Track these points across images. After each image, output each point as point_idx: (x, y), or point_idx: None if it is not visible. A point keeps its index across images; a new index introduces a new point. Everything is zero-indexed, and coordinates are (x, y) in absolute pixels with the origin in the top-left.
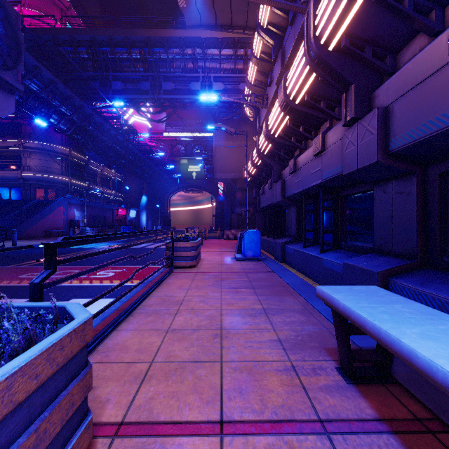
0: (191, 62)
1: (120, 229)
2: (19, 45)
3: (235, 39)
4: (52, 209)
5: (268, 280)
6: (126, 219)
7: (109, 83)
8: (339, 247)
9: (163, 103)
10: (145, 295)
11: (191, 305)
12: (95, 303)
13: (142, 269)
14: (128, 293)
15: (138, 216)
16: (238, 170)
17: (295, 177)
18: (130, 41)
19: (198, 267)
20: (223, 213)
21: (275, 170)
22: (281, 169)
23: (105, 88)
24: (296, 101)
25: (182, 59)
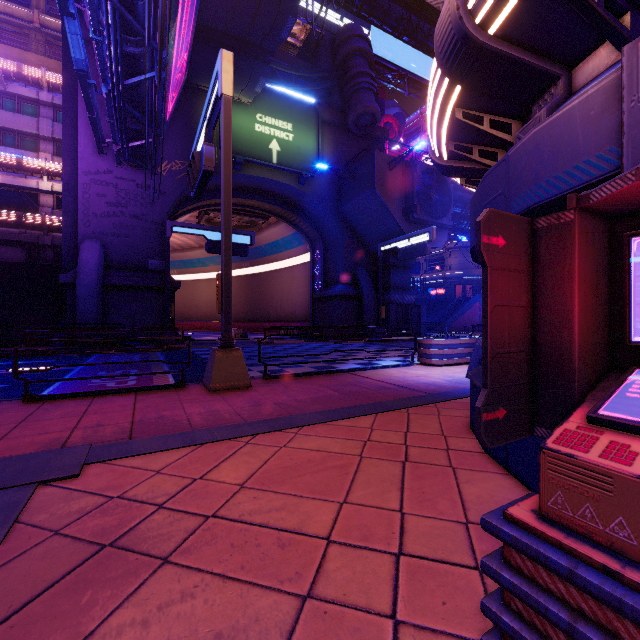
0: None
1: None
2: (450, 194)
3: None
4: (469, 306)
5: None
6: None
7: None
8: None
9: None
10: None
11: None
12: None
13: None
14: None
15: None
16: None
17: None
18: None
19: None
20: None
21: None
22: None
23: None
24: None
25: None
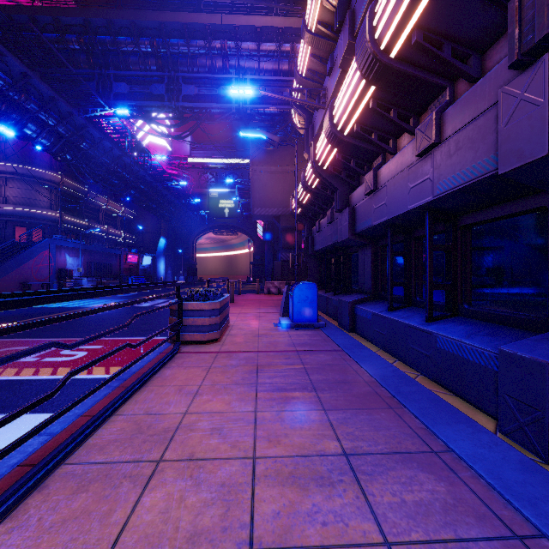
0: (221, 59)
1: (127, 280)
2: None
3: (279, 29)
4: (33, 254)
5: (337, 370)
6: (138, 267)
7: (110, 85)
8: (458, 312)
9: (183, 113)
10: (104, 414)
11: (190, 444)
12: (8, 428)
13: (92, 364)
14: (35, 433)
15: (154, 264)
16: (283, 204)
17: (375, 199)
18: (138, 27)
19: (221, 342)
20: (263, 260)
21: (340, 192)
22: (349, 191)
23: (104, 92)
24: (392, 51)
25: (209, 56)
